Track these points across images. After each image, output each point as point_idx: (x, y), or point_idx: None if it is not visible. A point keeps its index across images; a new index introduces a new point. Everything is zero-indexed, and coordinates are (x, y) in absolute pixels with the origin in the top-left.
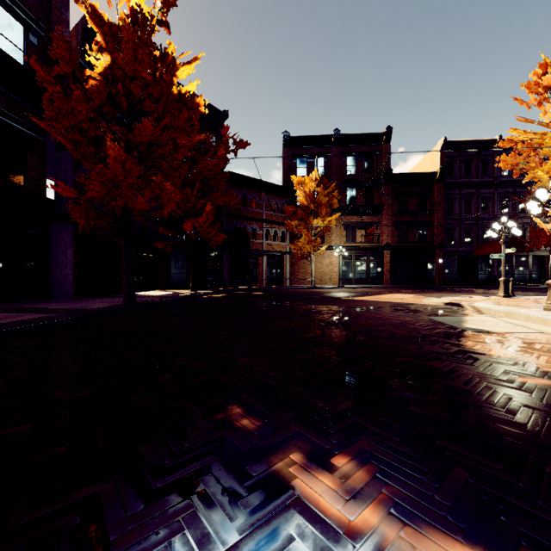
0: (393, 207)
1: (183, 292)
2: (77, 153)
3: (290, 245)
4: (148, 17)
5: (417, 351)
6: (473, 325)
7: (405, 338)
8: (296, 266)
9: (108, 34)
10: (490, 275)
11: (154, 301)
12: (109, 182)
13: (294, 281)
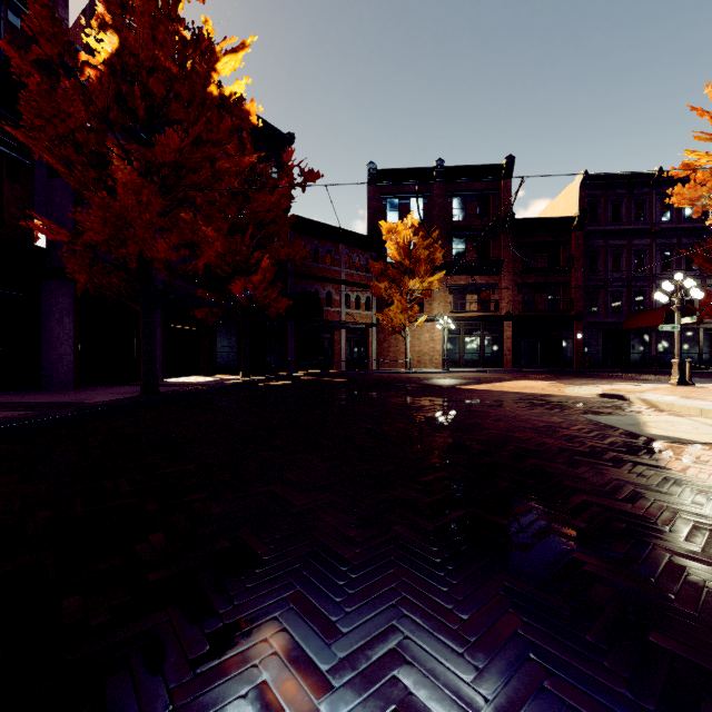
0: (516, 263)
1: (232, 378)
2: (74, 180)
3: (377, 315)
4: None
5: (596, 481)
6: (661, 429)
7: (565, 454)
8: (385, 343)
9: (114, 3)
10: (646, 356)
11: (186, 392)
12: (118, 220)
13: (383, 364)
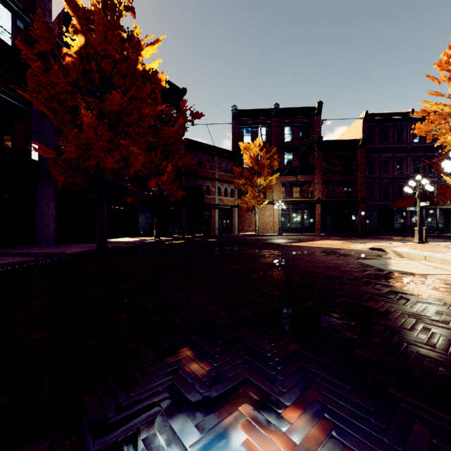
0: (324, 168)
1: (149, 239)
2: (57, 121)
3: (238, 200)
4: (116, 3)
5: (352, 292)
6: (398, 267)
7: (340, 280)
8: (243, 217)
9: (82, 18)
10: (404, 225)
11: (123, 247)
12: (84, 145)
13: (241, 230)
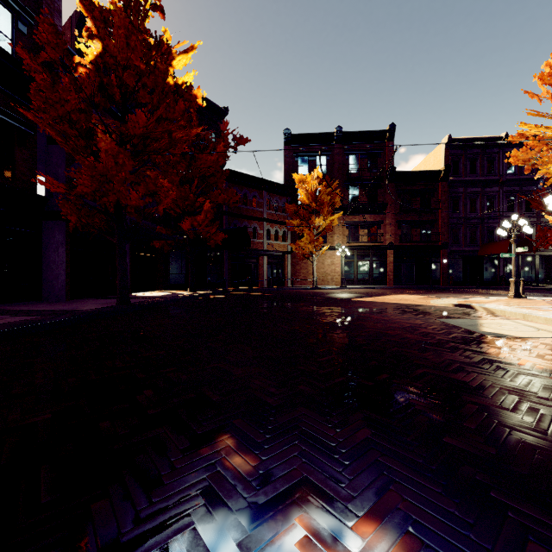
0: (397, 205)
1: (182, 292)
2: (68, 147)
3: (291, 245)
4: (141, 1)
5: (436, 360)
6: (491, 328)
7: (419, 344)
8: (298, 266)
9: (99, 19)
10: (495, 276)
11: (149, 303)
12: (101, 176)
13: (296, 282)
